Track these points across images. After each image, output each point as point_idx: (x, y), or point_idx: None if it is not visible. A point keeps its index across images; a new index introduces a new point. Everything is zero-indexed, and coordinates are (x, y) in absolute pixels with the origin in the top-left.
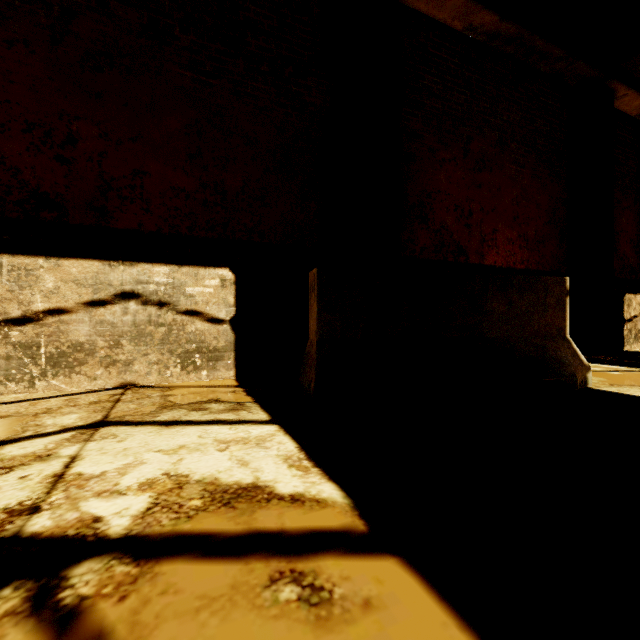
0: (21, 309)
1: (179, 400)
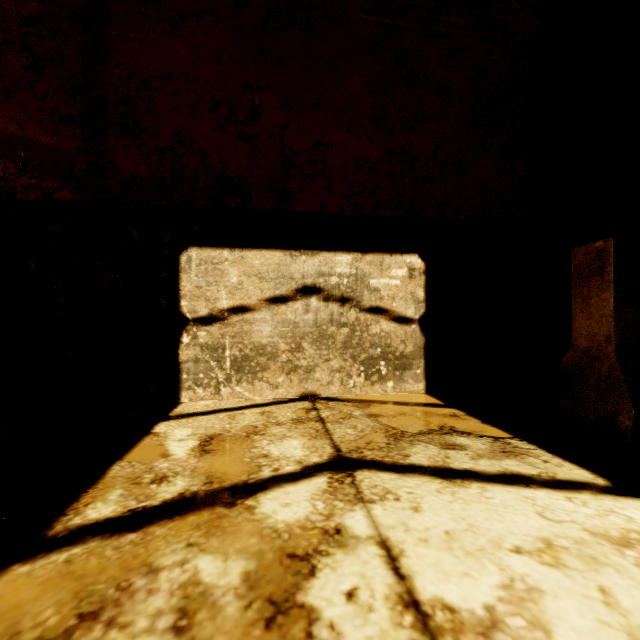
0: (208, 307)
1: (400, 425)
